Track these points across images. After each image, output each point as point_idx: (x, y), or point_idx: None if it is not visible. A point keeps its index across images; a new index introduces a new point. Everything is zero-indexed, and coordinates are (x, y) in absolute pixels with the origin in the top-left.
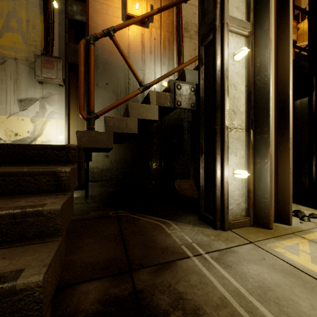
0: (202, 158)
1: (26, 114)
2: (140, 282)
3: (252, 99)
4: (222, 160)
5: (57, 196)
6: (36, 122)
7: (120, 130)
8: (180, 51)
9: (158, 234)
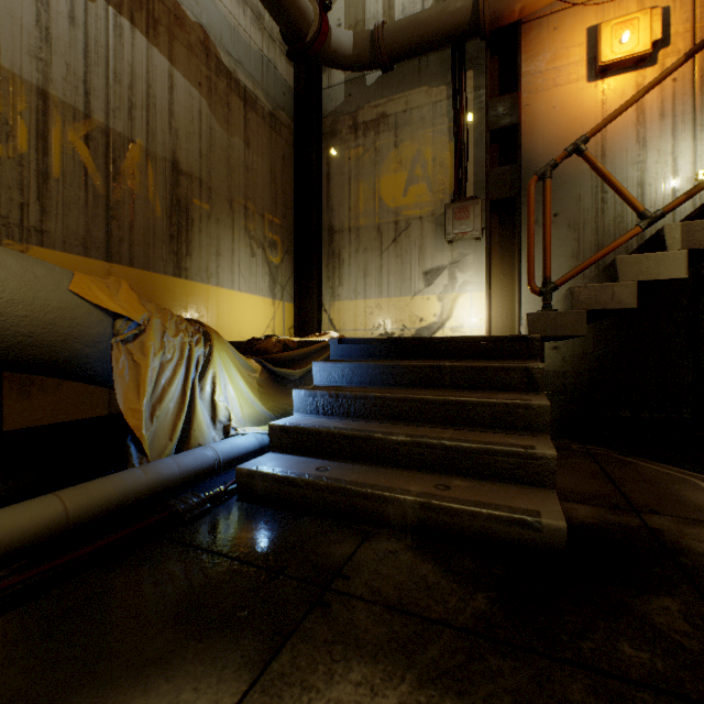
0: None
1: (431, 290)
2: (655, 523)
3: None
4: None
5: (530, 395)
6: (444, 300)
7: (599, 306)
8: None
9: (686, 490)
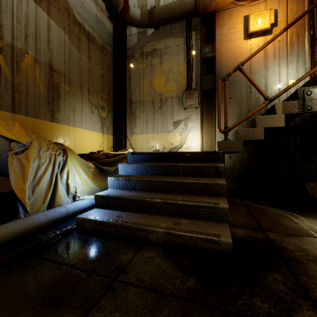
0: None
1: (176, 130)
2: (271, 236)
3: None
4: None
5: (218, 179)
6: (182, 135)
7: (248, 138)
8: (314, 40)
9: (284, 220)
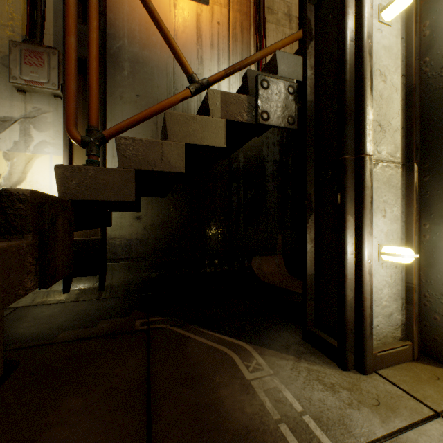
0: (310, 221)
1: None
2: None
3: (416, 102)
4: (360, 226)
5: None
6: (14, 158)
7: (149, 165)
8: (261, 44)
9: (225, 384)
